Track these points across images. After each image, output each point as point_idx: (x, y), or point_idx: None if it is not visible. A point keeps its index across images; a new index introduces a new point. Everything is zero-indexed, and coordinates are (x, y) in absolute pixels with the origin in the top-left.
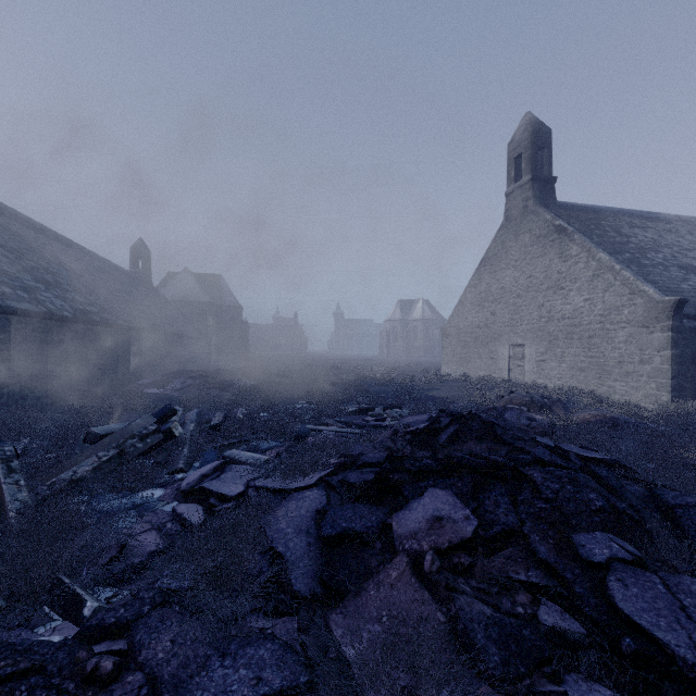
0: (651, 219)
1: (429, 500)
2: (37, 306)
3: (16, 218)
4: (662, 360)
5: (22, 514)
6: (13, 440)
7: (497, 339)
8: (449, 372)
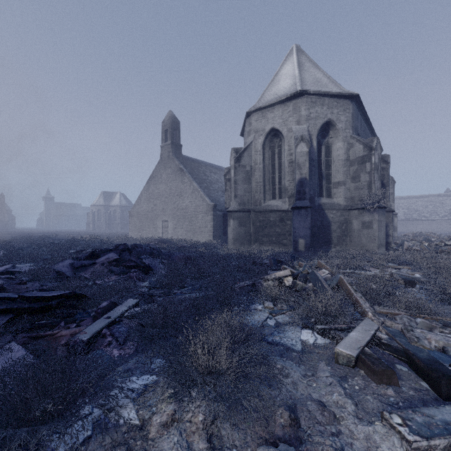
0: (220, 169)
1: (107, 255)
2: None
3: None
4: (210, 226)
5: None
6: None
7: (157, 218)
8: (133, 236)
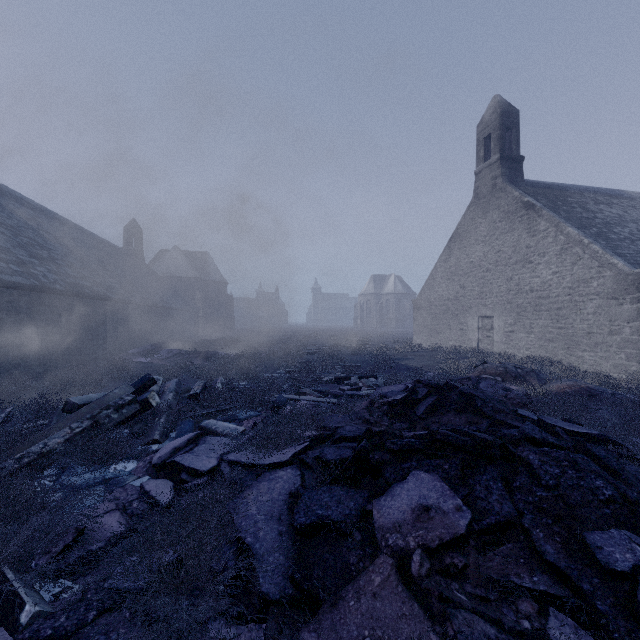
0: (615, 196)
1: (413, 485)
2: (29, 279)
3: (17, 198)
4: (632, 331)
5: None
6: None
7: (466, 311)
8: (420, 342)
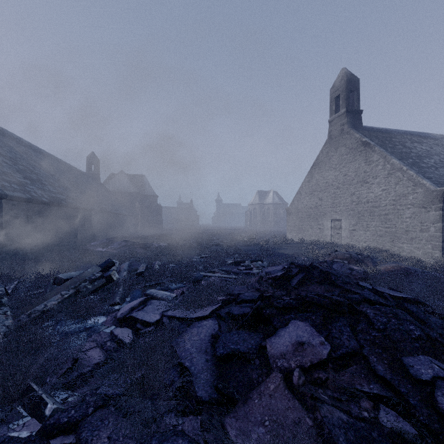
0: (425, 137)
1: (292, 329)
2: (25, 194)
3: (13, 138)
4: (436, 229)
5: (7, 336)
6: (7, 282)
7: (323, 216)
8: (291, 237)
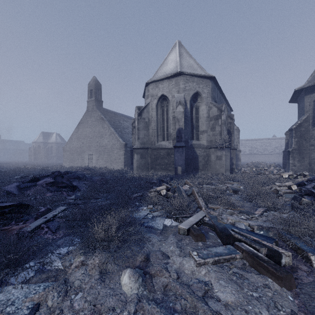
0: (130, 119)
1: (45, 179)
2: None
3: None
4: (123, 158)
5: None
6: None
7: (84, 152)
8: (66, 165)
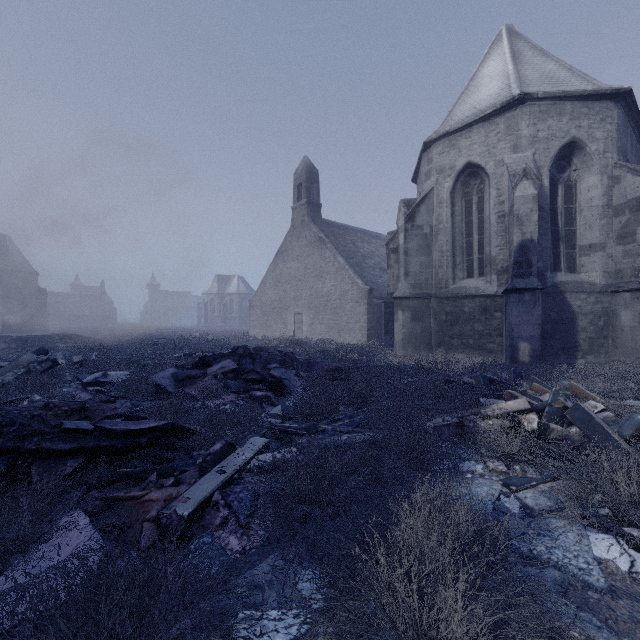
0: (376, 237)
1: (221, 363)
2: None
3: None
4: (364, 321)
5: None
6: None
7: (287, 310)
8: (255, 335)
